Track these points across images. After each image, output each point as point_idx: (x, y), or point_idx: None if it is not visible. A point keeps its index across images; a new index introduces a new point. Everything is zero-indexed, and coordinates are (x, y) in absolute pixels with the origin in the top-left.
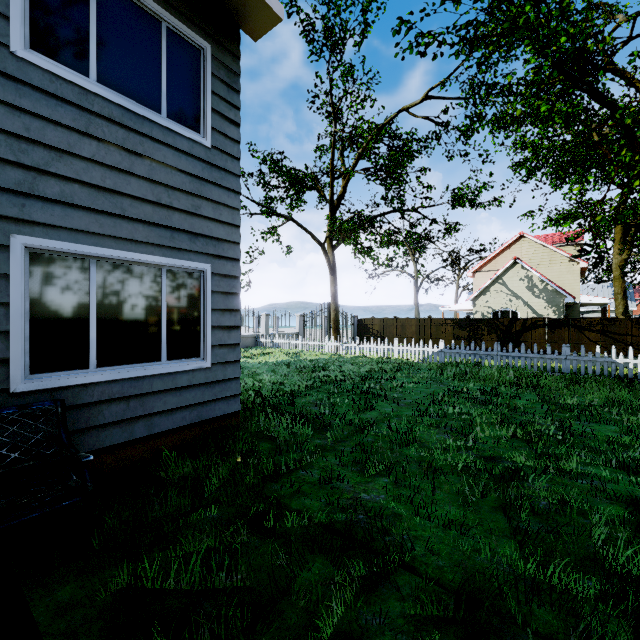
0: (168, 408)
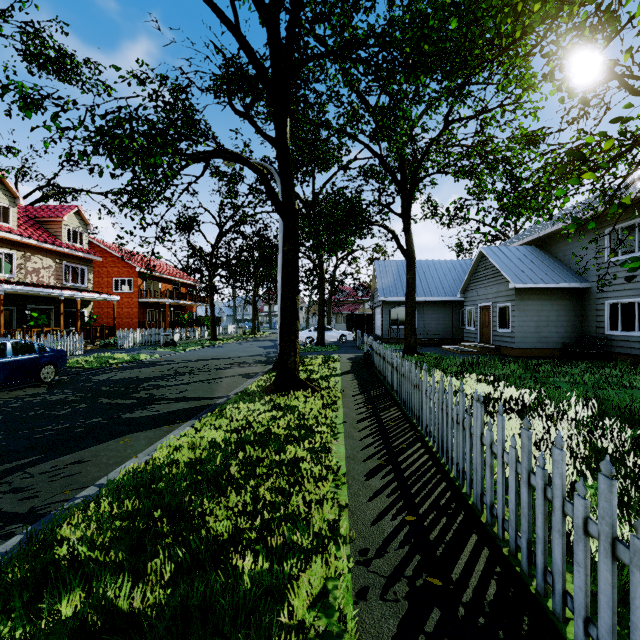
0: (636, 347)
